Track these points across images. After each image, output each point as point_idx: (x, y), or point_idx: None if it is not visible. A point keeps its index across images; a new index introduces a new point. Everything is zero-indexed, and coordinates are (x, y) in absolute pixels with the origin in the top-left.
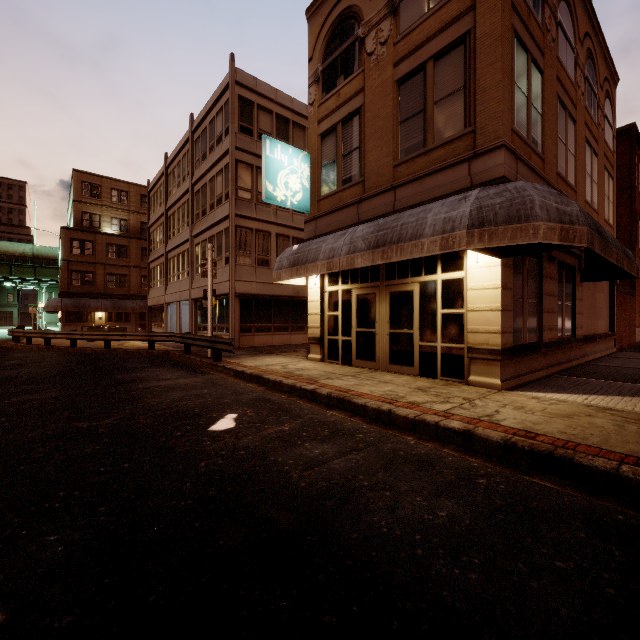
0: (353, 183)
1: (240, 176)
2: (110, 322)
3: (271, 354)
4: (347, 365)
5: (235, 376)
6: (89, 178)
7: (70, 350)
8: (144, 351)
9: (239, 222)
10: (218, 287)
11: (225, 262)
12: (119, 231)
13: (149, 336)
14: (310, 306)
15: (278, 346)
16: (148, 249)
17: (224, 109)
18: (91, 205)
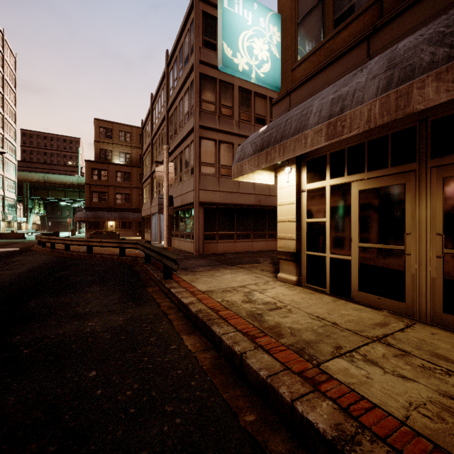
0: (356, 14)
1: (204, 89)
2: (118, 229)
3: (232, 266)
4: (341, 297)
5: (179, 308)
6: (104, 124)
7: (64, 253)
8: (115, 257)
9: (203, 133)
10: (185, 197)
11: (191, 173)
12: (125, 162)
13: (120, 243)
14: (280, 211)
15: (240, 253)
16: (142, 173)
17: (190, 30)
18: (106, 144)
